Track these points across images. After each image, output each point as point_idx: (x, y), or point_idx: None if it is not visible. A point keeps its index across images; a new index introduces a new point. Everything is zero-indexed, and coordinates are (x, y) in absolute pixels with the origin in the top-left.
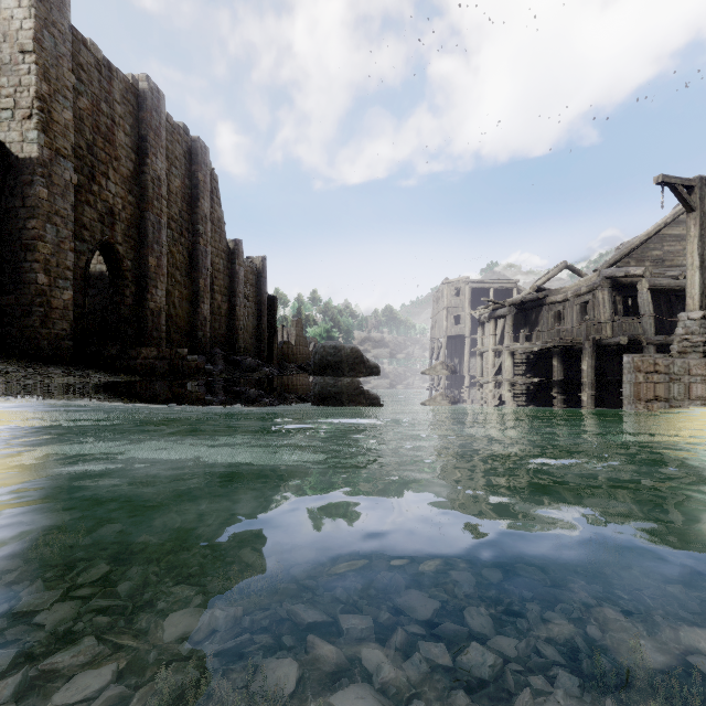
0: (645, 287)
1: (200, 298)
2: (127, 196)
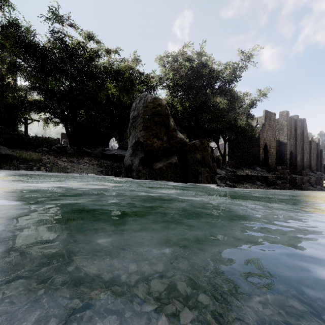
0: None
1: (304, 157)
2: (293, 140)
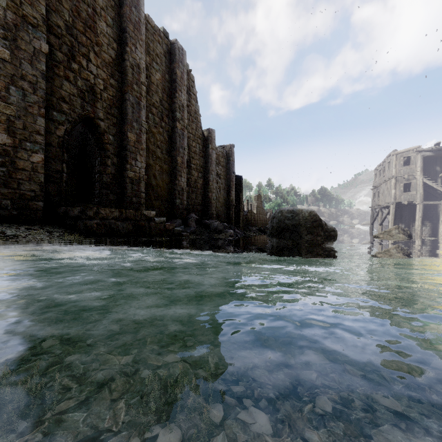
0: None
1: (177, 172)
2: (109, 79)
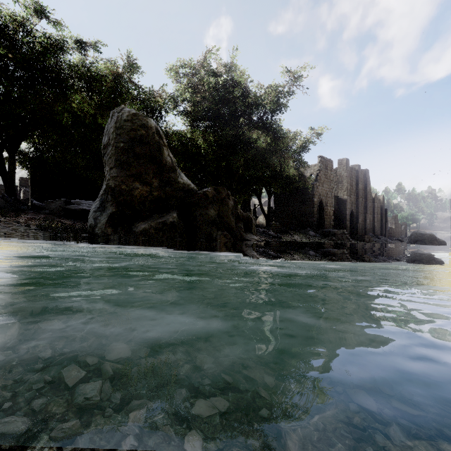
0: None
1: (366, 218)
2: (354, 197)
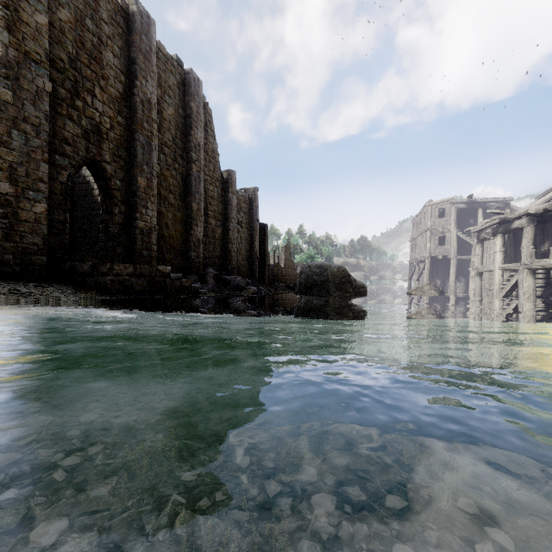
0: None
1: (193, 221)
2: (116, 117)
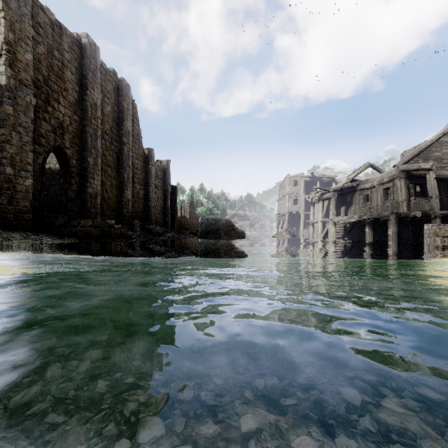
0: (432, 177)
1: (124, 186)
2: (73, 116)
